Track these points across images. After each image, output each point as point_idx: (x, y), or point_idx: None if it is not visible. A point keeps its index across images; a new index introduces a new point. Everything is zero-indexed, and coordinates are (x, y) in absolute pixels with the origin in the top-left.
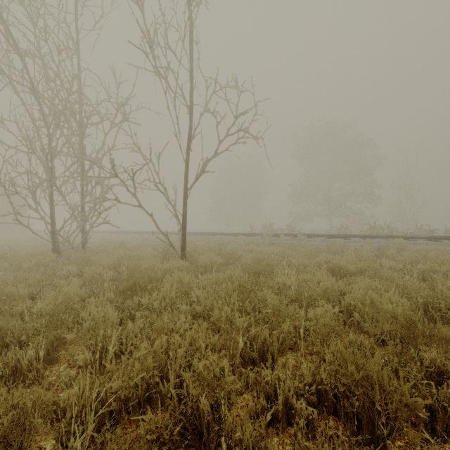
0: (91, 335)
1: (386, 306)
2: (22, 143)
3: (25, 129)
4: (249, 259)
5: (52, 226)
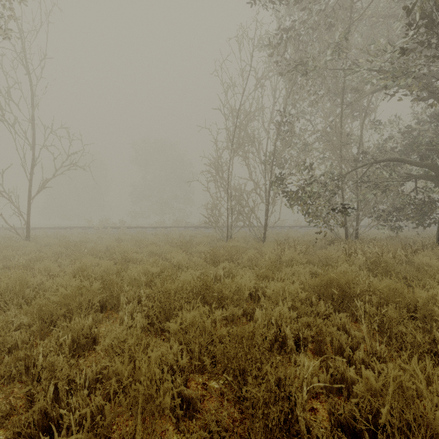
0: (3, 259)
1: (116, 244)
2: None
3: None
4: (77, 240)
5: None
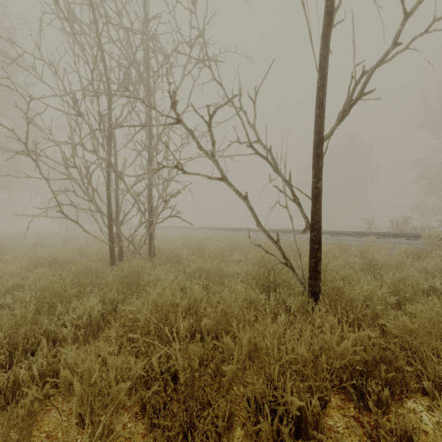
0: None
1: None
2: (63, 100)
3: (69, 82)
4: None
5: (109, 221)
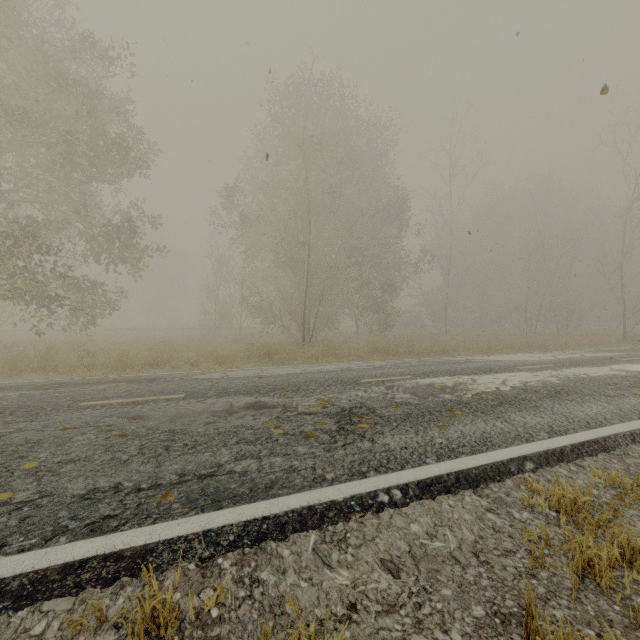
0: None
1: (144, 337)
2: None
3: None
4: (103, 337)
5: None
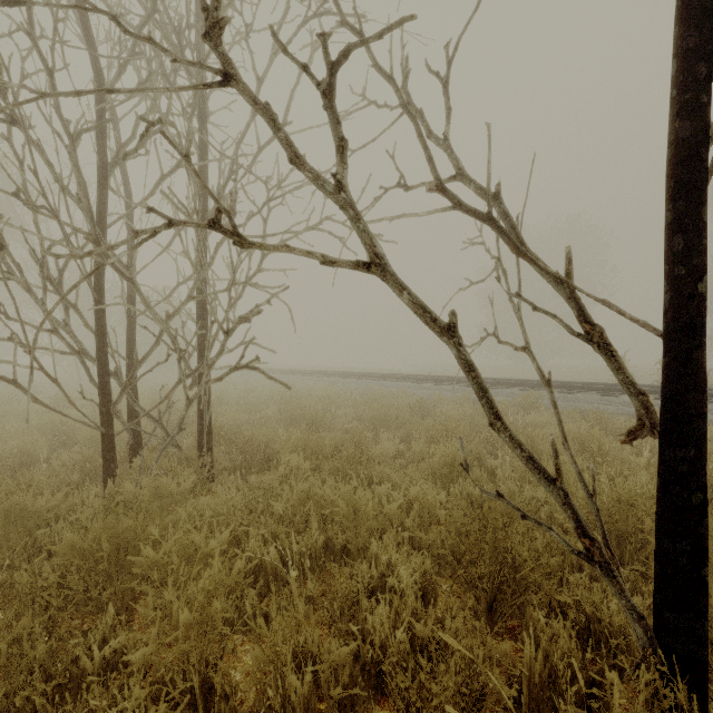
0: None
1: None
2: None
3: None
4: None
5: (101, 377)
